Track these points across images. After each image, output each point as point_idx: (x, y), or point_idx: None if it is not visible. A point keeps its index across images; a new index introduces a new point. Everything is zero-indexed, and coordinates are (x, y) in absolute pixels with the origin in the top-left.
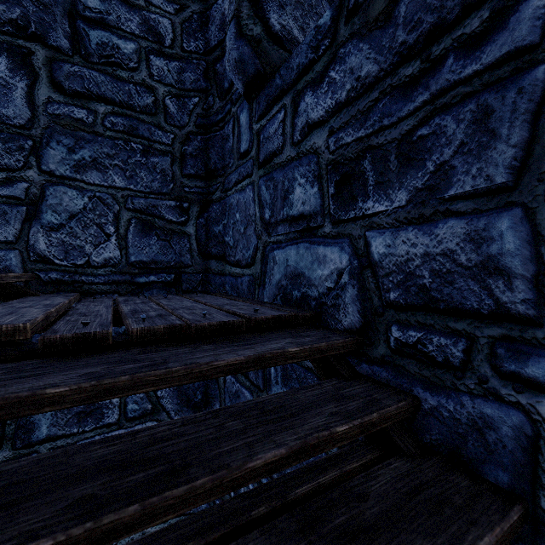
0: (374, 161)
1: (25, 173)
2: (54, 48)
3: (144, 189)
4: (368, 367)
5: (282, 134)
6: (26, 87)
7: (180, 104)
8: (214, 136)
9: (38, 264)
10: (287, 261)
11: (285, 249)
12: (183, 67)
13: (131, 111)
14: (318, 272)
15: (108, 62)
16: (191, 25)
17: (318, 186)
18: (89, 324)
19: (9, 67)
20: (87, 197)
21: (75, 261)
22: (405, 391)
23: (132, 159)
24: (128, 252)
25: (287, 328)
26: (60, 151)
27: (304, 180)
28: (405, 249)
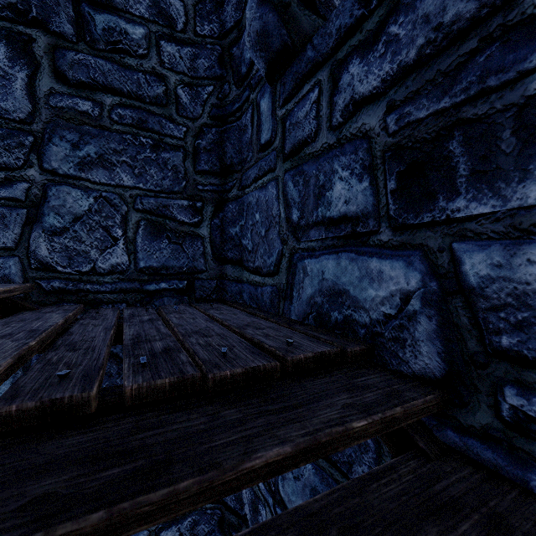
0: (468, 141)
1: (25, 172)
2: (56, 35)
3: (154, 188)
4: (457, 437)
5: (315, 117)
6: (27, 77)
7: (193, 93)
8: (230, 128)
9: (40, 272)
10: (322, 273)
11: (320, 258)
12: (196, 53)
13: (140, 102)
14: (370, 291)
15: (115, 49)
16: (204, 6)
17: (370, 179)
18: (70, 374)
19: (8, 56)
20: (92, 197)
21: (79, 267)
22: (534, 492)
23: (141, 155)
24: (136, 257)
25: (329, 364)
26: (63, 147)
27: (348, 173)
28: (534, 272)
